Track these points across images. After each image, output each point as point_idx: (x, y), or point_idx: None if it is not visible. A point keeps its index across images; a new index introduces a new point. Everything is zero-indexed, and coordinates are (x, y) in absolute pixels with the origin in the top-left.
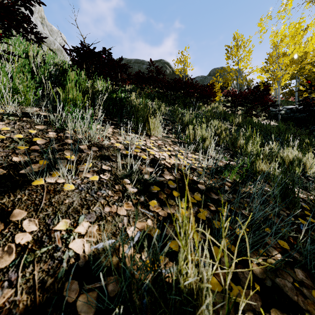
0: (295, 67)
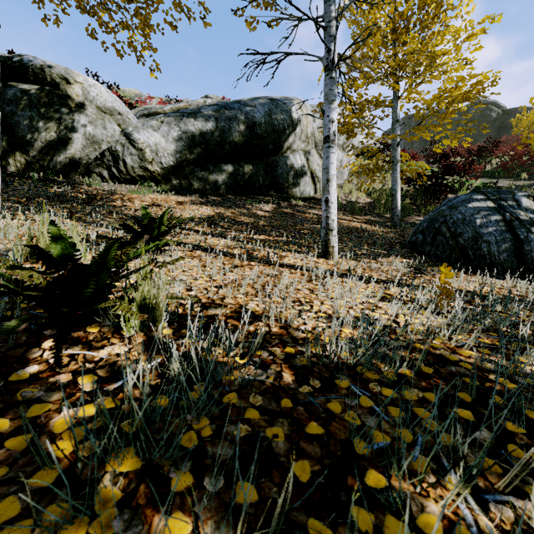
0: None
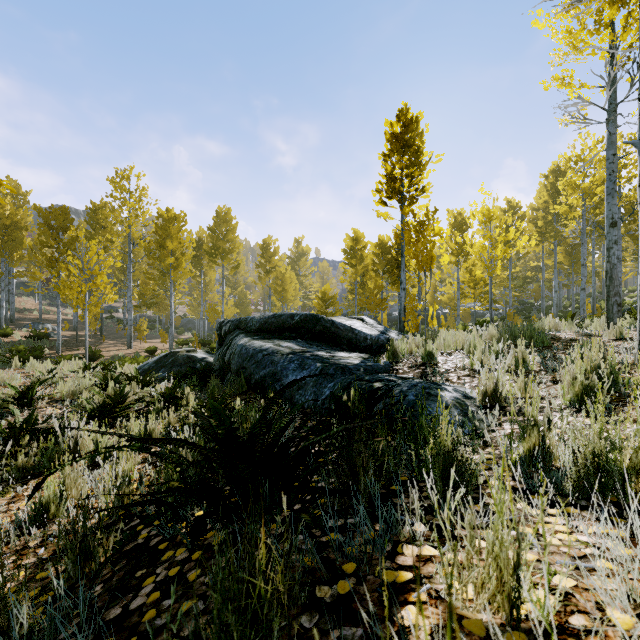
0: None
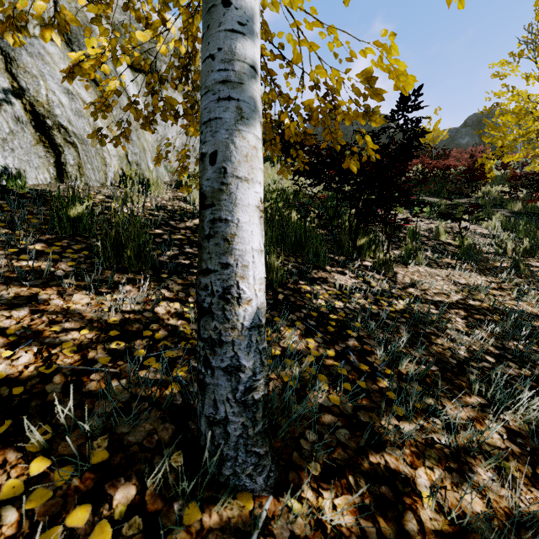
0: None
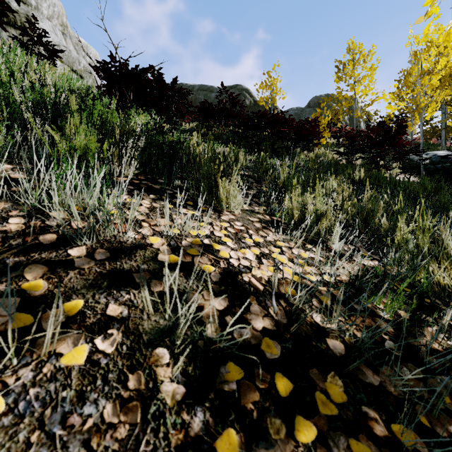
0: (449, 91)
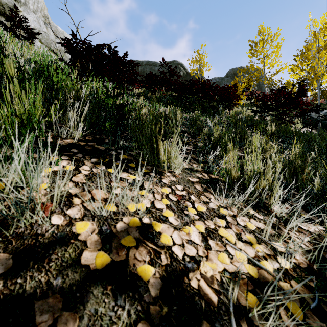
0: None
